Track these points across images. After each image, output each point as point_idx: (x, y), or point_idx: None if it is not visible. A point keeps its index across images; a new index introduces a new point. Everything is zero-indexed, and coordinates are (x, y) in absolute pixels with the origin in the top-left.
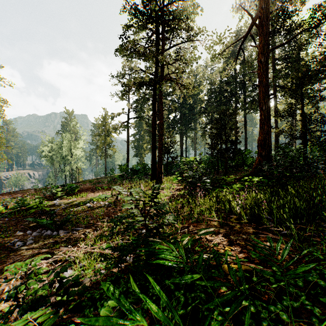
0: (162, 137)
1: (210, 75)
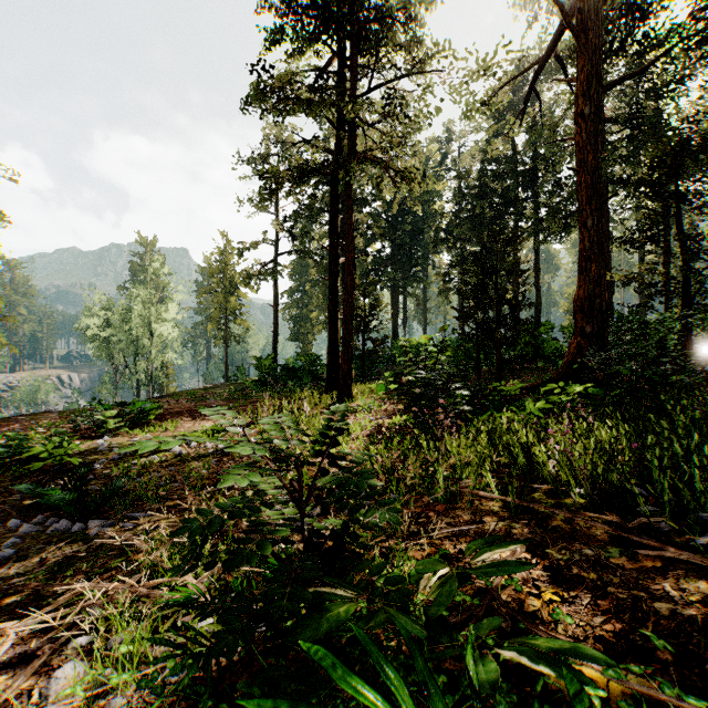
0: (353, 293)
1: (457, 159)
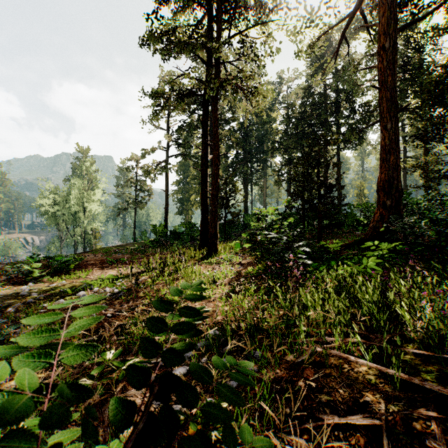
0: (218, 179)
1: (286, 97)
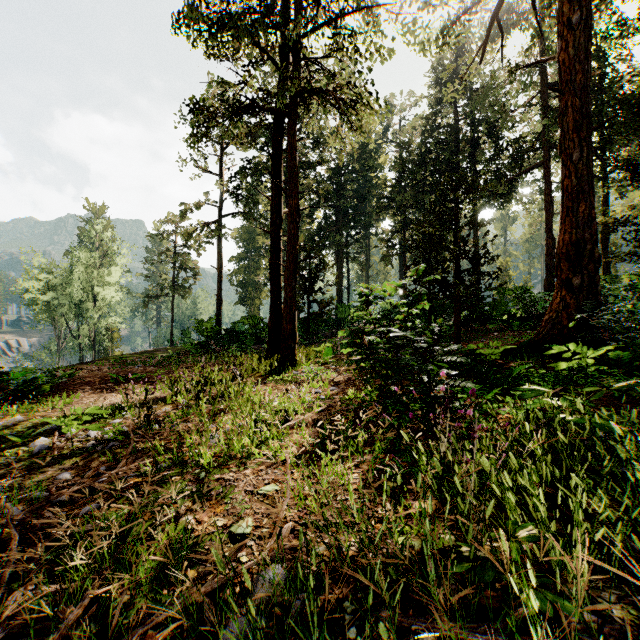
0: (296, 244)
1: (397, 133)
